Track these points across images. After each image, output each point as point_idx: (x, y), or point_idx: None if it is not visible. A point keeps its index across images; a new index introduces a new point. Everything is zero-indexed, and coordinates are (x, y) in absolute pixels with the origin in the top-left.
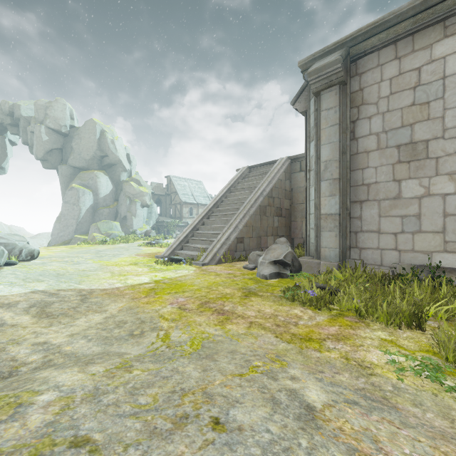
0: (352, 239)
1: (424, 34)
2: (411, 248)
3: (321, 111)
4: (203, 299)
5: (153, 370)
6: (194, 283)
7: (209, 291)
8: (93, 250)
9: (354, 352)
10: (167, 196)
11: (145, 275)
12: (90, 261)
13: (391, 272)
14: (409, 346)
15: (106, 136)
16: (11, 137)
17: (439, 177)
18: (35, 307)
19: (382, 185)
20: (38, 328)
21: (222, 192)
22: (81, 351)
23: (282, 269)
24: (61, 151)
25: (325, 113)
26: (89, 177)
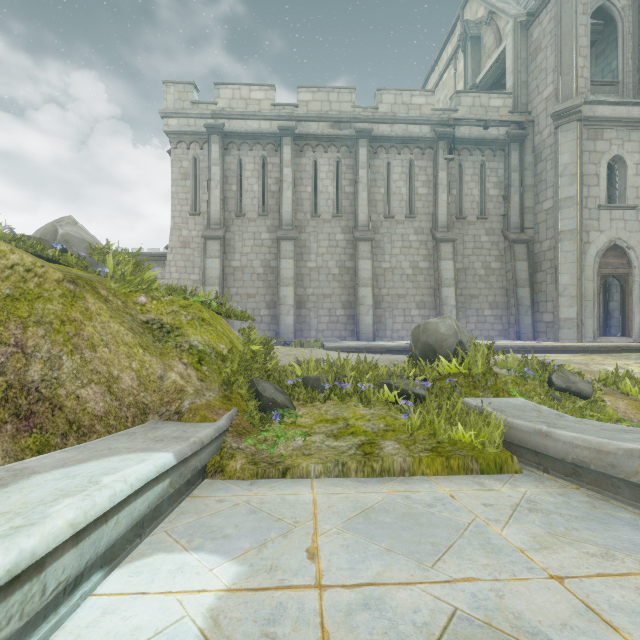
0: None
1: (152, 263)
2: None
3: None
4: None
5: None
6: None
7: None
8: None
9: None
10: None
11: None
12: None
13: None
14: None
15: None
16: None
17: None
18: None
19: None
20: None
21: None
22: None
23: None
24: None
25: None
26: None
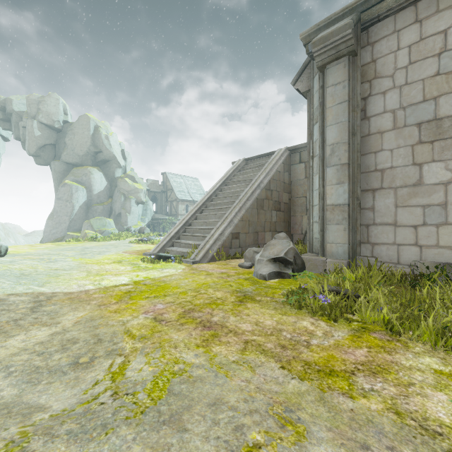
0: (363, 233)
1: None
2: (435, 243)
3: (327, 87)
4: (187, 306)
5: None
6: (179, 284)
7: (196, 294)
8: (80, 247)
9: (404, 398)
10: (162, 193)
11: (126, 274)
12: (70, 259)
13: (411, 271)
14: None
15: (100, 132)
16: (4, 132)
17: None
18: None
19: (399, 170)
20: None
21: (217, 185)
22: None
23: (283, 268)
24: (54, 147)
25: (331, 89)
26: (82, 173)
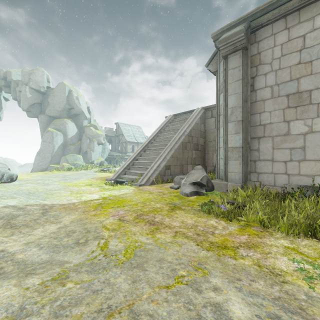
0: (252, 166)
1: (308, 9)
2: (298, 172)
3: (228, 70)
4: (138, 212)
5: (86, 282)
6: (132, 199)
7: (143, 205)
8: (61, 175)
9: (264, 259)
10: (116, 137)
11: (96, 193)
12: (57, 183)
13: (282, 191)
14: (309, 253)
15: (72, 94)
16: (5, 95)
17: (319, 118)
18: (2, 219)
19: (275, 125)
20: (0, 238)
21: (155, 133)
22: (31, 259)
23: (199, 189)
24: (40, 105)
25: (231, 71)
26: (60, 123)
